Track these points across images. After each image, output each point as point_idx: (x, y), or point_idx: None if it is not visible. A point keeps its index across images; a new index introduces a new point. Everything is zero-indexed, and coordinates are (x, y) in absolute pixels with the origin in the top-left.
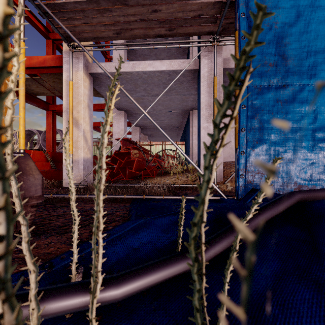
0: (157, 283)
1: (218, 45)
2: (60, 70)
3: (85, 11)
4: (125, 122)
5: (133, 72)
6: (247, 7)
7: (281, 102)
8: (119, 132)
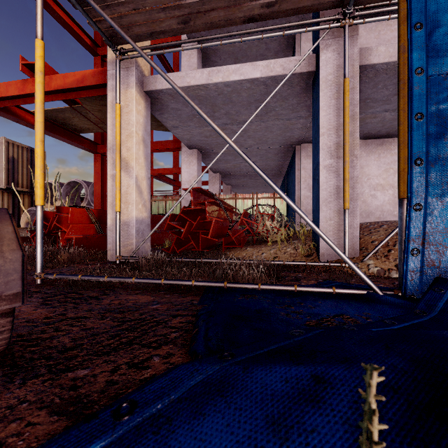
0: None
1: (351, 25)
2: (105, 91)
3: None
4: (198, 166)
5: (209, 85)
6: None
7: None
8: (190, 181)
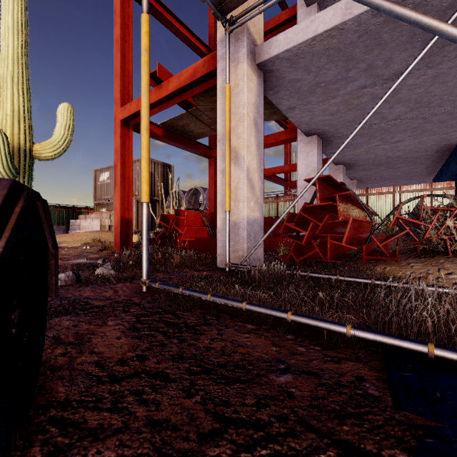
0: None
1: None
2: (215, 80)
3: None
4: (318, 156)
5: (346, 23)
6: None
7: None
8: (308, 175)
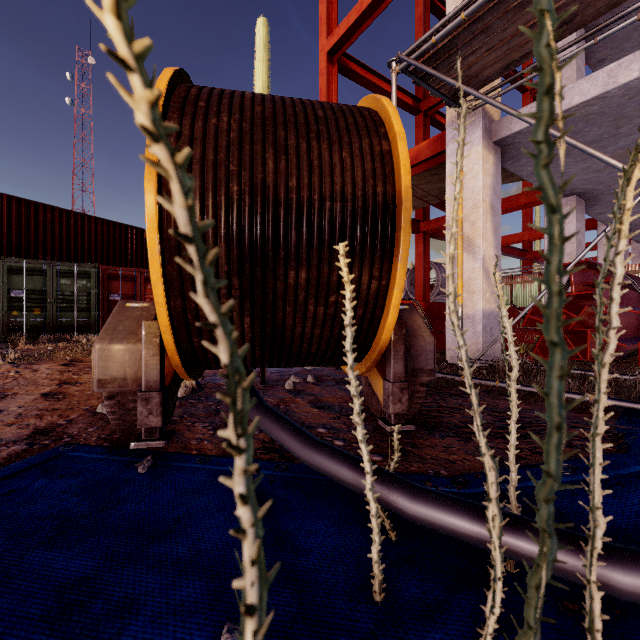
0: None
1: None
2: (440, 159)
3: (490, 27)
4: (578, 223)
5: (609, 92)
6: None
7: None
8: None
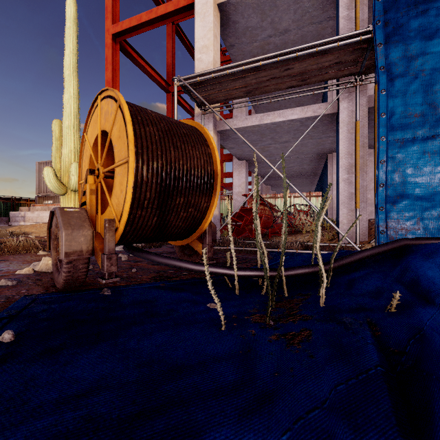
0: (301, 274)
1: (361, 85)
2: None
3: (221, 82)
4: (246, 173)
5: (261, 124)
6: (387, 60)
7: (430, 154)
8: (240, 185)
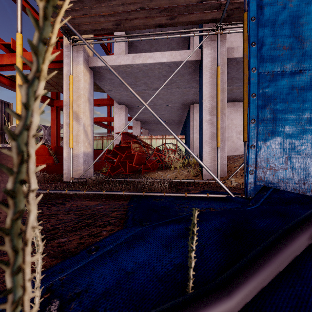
0: None
1: (221, 34)
2: (61, 65)
3: (84, 1)
4: (126, 117)
5: (133, 65)
6: None
7: (297, 89)
8: (120, 127)
